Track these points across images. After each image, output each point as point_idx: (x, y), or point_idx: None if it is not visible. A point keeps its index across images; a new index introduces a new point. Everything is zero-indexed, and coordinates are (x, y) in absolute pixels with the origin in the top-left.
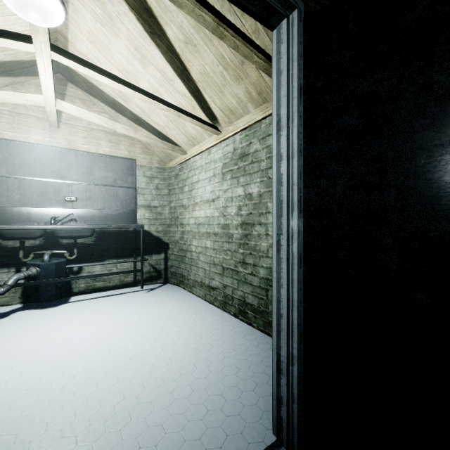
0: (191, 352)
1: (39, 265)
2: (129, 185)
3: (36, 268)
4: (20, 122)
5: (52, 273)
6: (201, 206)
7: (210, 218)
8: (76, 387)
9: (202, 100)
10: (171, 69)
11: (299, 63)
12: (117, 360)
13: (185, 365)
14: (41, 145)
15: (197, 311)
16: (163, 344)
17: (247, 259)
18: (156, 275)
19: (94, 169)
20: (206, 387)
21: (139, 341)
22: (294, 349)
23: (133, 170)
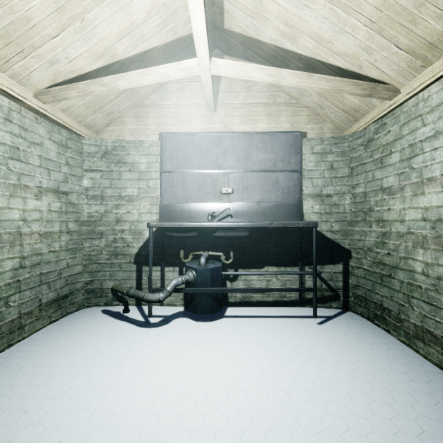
0: None
1: (195, 269)
2: (292, 168)
3: (193, 273)
4: (182, 114)
5: (208, 280)
6: None
7: None
8: None
9: None
10: None
11: None
12: None
13: None
14: (200, 133)
15: None
16: None
17: None
18: (329, 295)
19: (251, 152)
20: None
21: None
22: None
23: (298, 146)
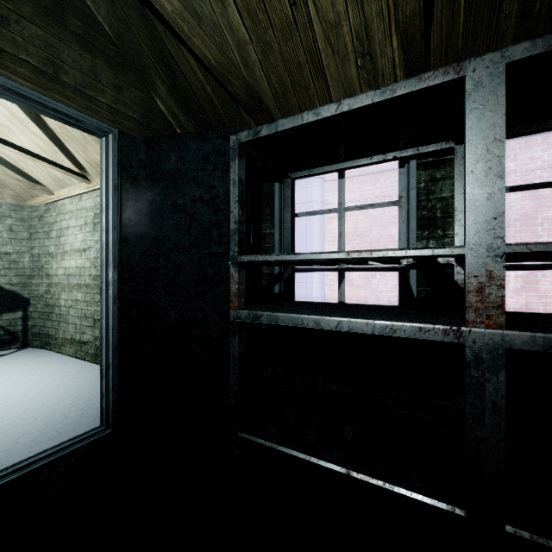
0: (42, 397)
1: None
2: None
3: None
4: None
5: None
6: (71, 255)
7: (81, 269)
8: None
9: (65, 148)
10: (23, 112)
11: (114, 170)
12: None
13: (33, 407)
14: None
15: (62, 368)
16: (8, 397)
17: None
18: (9, 338)
19: None
20: (51, 414)
21: None
22: (111, 359)
23: None
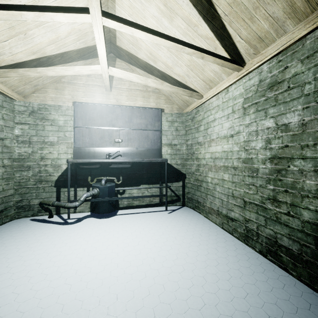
0: (224, 295)
1: (98, 187)
2: (156, 129)
3: (97, 190)
4: (89, 90)
5: (106, 193)
6: (217, 142)
7: (228, 152)
8: (119, 312)
9: (226, 36)
10: (196, 13)
11: None
12: (152, 285)
13: (222, 316)
14: (101, 104)
15: (218, 240)
16: (192, 275)
17: (279, 197)
18: (176, 198)
19: (133, 118)
20: None
21: (169, 265)
22: None
23: (159, 117)
